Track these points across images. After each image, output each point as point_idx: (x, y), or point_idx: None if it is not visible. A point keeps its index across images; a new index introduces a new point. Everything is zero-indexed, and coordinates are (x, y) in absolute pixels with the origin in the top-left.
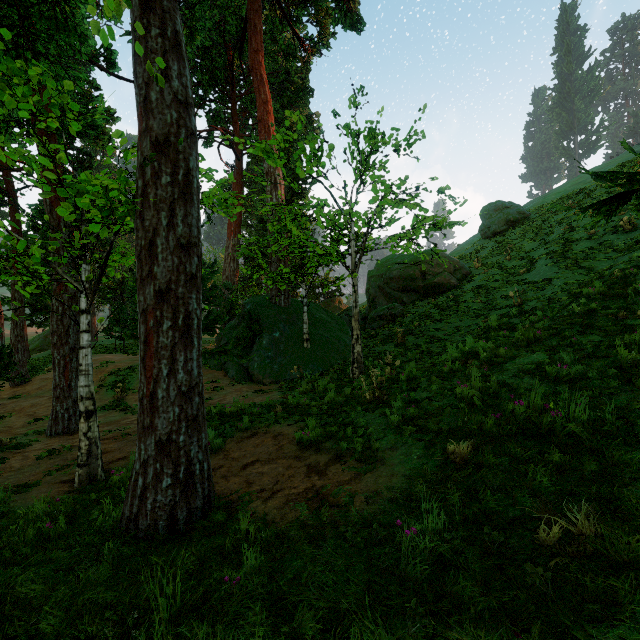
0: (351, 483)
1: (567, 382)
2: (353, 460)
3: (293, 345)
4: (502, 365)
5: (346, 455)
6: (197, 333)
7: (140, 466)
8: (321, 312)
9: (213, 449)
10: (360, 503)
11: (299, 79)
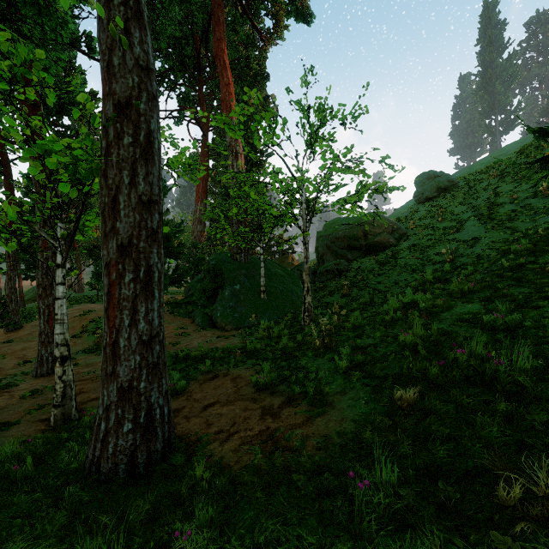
0: (303, 426)
1: (503, 331)
2: (305, 403)
3: (252, 296)
4: (440, 314)
5: (298, 398)
6: (158, 285)
7: (103, 411)
8: (276, 267)
9: (178, 390)
10: (311, 448)
11: (257, 65)
